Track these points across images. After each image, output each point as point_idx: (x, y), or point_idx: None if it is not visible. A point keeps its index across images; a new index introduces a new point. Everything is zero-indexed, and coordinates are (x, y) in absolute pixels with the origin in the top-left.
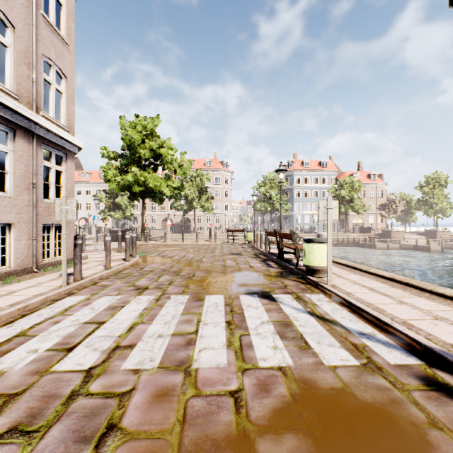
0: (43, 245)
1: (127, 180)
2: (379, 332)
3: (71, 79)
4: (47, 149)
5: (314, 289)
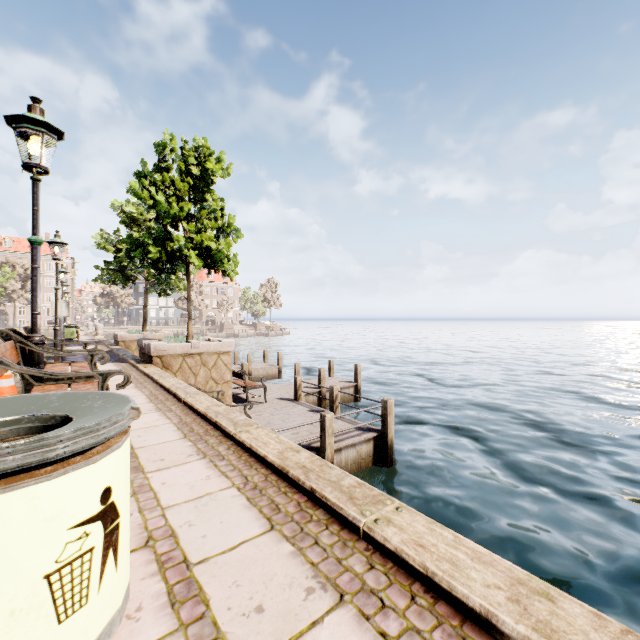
0: None
1: None
2: None
3: None
4: None
5: None
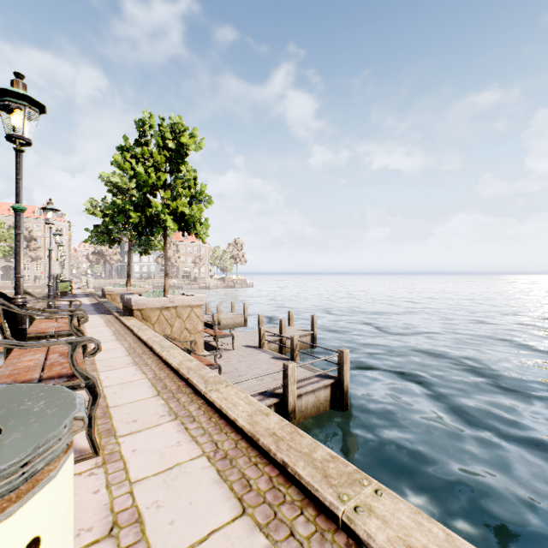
0: None
1: None
2: None
3: None
4: None
5: None
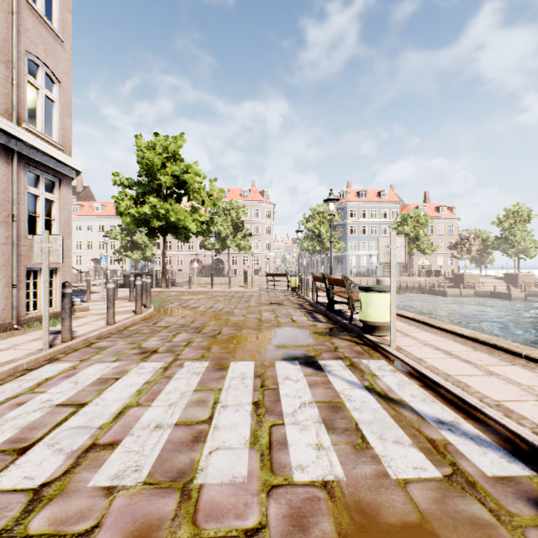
0: (35, 293)
1: (143, 212)
2: (465, 419)
3: (66, 84)
4: (32, 172)
5: (373, 353)
